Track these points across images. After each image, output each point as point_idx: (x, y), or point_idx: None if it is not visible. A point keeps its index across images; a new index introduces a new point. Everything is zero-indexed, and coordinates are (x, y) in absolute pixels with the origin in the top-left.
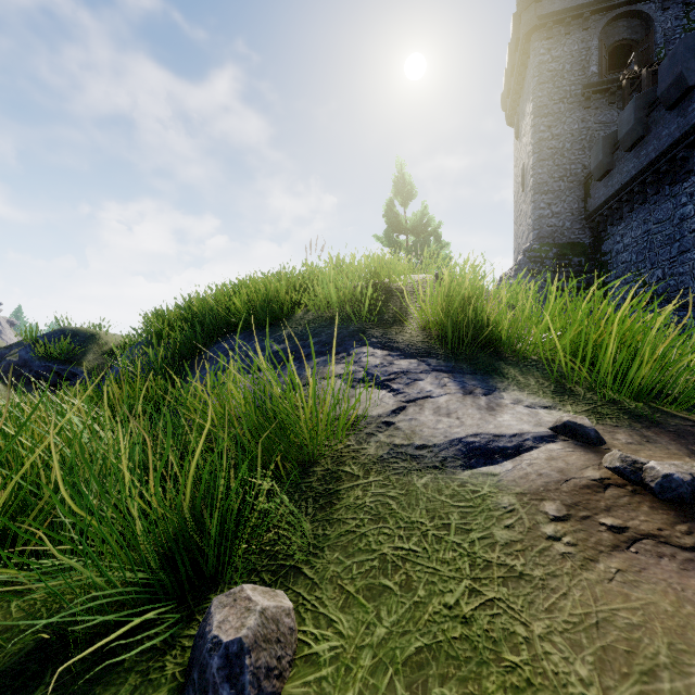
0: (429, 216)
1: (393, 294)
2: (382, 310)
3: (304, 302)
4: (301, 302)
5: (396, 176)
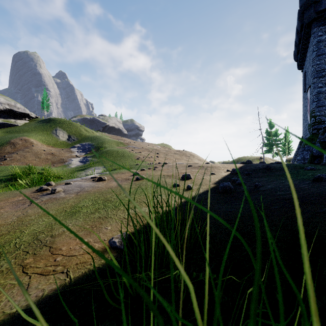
0: (277, 132)
1: (254, 159)
2: (253, 161)
3: (246, 159)
4: (246, 159)
5: (269, 123)
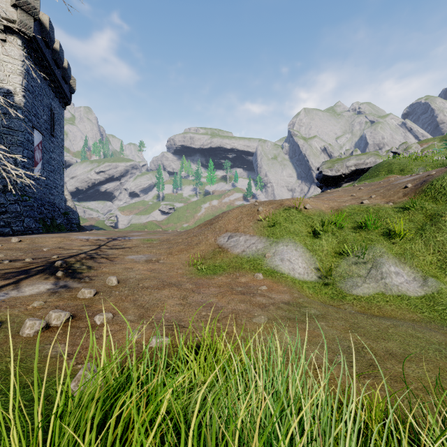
0: None
1: None
2: None
3: None
4: None
5: None
